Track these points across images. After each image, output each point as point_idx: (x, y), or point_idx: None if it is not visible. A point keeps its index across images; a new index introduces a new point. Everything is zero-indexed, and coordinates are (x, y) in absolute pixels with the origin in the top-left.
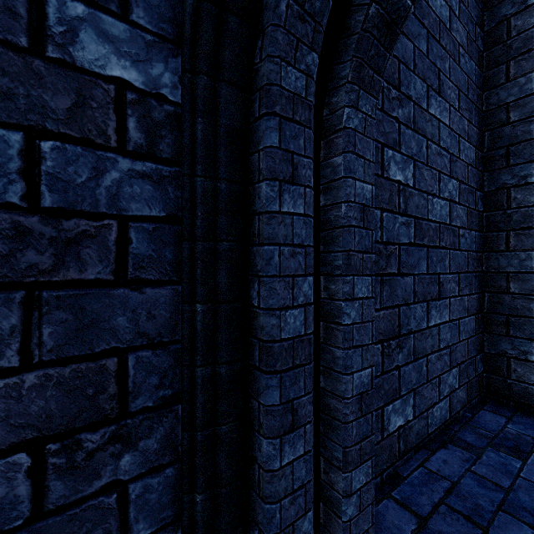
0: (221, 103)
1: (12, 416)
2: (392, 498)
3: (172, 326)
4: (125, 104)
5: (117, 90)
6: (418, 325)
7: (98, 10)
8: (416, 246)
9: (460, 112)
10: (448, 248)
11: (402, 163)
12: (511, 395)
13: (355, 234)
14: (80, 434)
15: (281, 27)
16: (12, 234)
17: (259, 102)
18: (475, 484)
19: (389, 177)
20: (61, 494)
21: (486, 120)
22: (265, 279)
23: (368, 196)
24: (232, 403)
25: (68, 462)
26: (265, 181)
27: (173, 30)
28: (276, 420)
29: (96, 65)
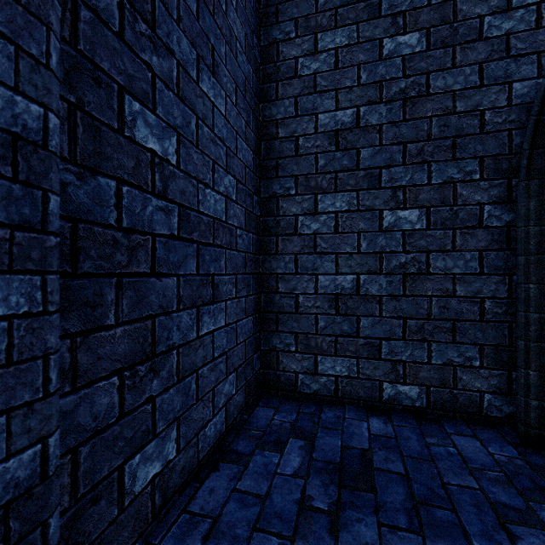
0: None
1: None
2: None
3: None
4: None
5: None
6: (184, 337)
7: None
8: (182, 240)
9: (237, 108)
10: (224, 247)
11: (159, 130)
12: (279, 385)
13: None
14: None
15: None
16: None
17: None
18: (237, 507)
19: (134, 138)
20: None
21: (263, 130)
22: None
23: (32, 123)
24: None
25: None
26: None
27: None
28: None
29: None
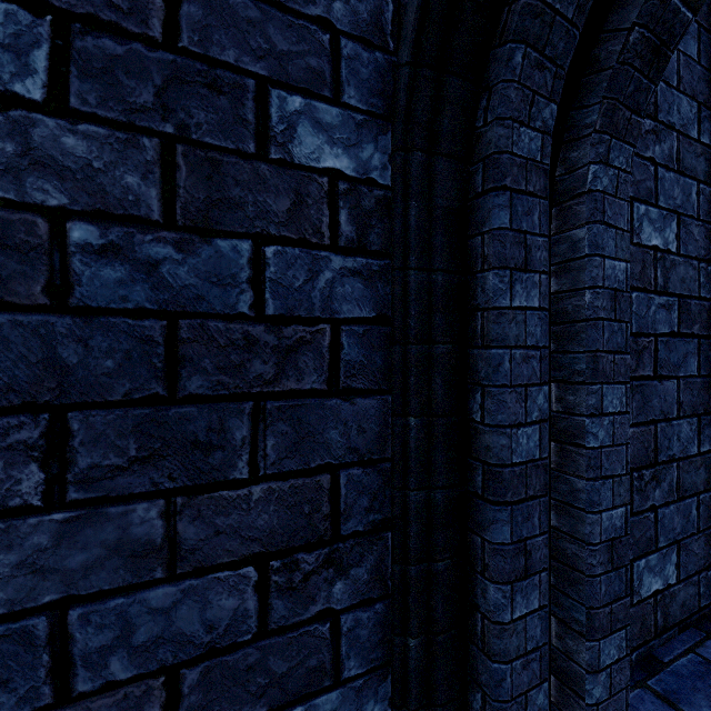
0: (437, 181)
1: (242, 528)
2: (649, 689)
3: (381, 442)
4: (337, 196)
5: (330, 182)
6: (684, 450)
7: (313, 99)
8: (681, 337)
9: None
10: None
11: (660, 221)
12: None
13: (604, 328)
14: (298, 553)
15: (515, 82)
16: (242, 344)
17: (483, 174)
18: None
19: (640, 242)
20: (282, 614)
21: None
22: (493, 390)
23: (621, 277)
24: (448, 536)
25: (288, 582)
26: (493, 271)
27: (383, 103)
28: (506, 563)
29: (311, 159)
